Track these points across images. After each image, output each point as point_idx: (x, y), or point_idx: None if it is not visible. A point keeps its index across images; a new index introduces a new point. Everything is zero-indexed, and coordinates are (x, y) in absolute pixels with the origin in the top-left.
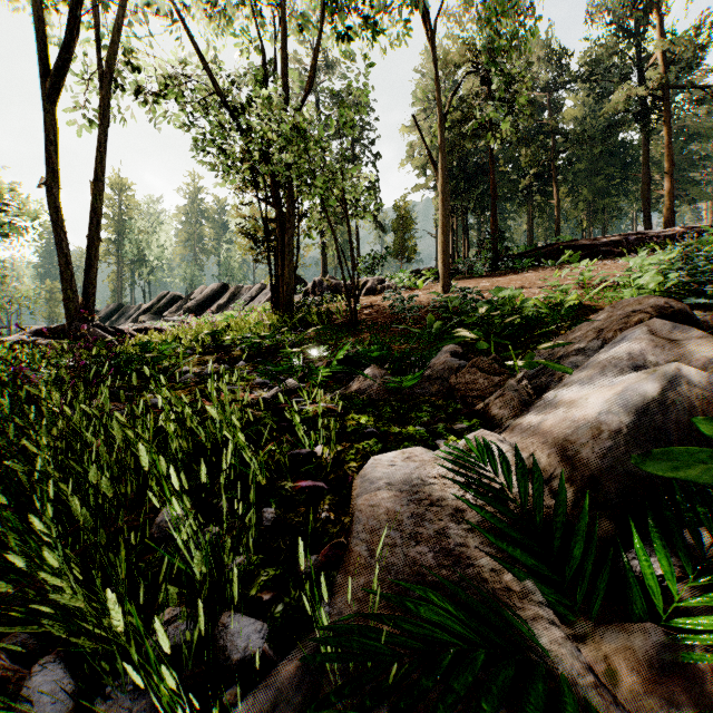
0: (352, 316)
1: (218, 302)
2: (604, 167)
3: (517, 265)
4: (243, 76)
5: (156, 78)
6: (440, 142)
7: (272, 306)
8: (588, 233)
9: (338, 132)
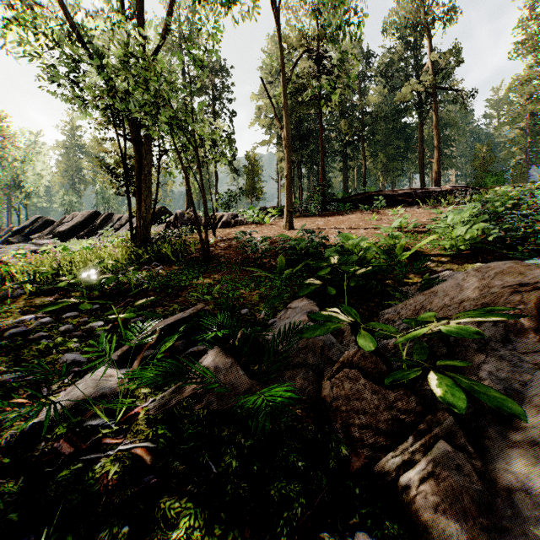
0: (205, 254)
1: (89, 228)
2: (394, 140)
3: (341, 208)
4: (98, 13)
5: (2, 1)
6: (284, 102)
7: (131, 238)
8: (383, 186)
9: (199, 90)
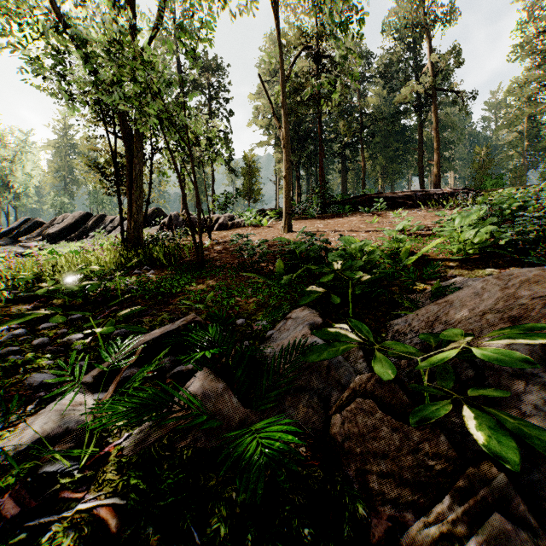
0: (198, 258)
1: (80, 230)
2: (393, 142)
3: (340, 210)
4: (85, 2)
5: None
6: (282, 100)
7: (122, 240)
8: (382, 188)
9: (195, 88)
